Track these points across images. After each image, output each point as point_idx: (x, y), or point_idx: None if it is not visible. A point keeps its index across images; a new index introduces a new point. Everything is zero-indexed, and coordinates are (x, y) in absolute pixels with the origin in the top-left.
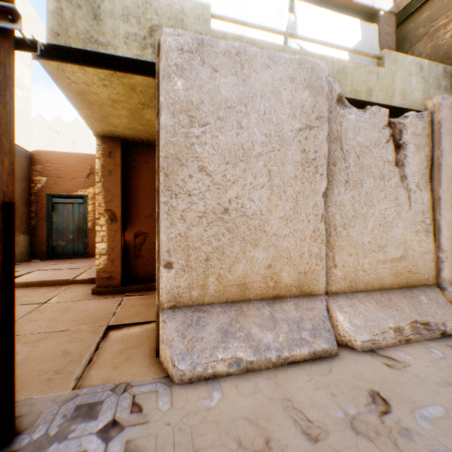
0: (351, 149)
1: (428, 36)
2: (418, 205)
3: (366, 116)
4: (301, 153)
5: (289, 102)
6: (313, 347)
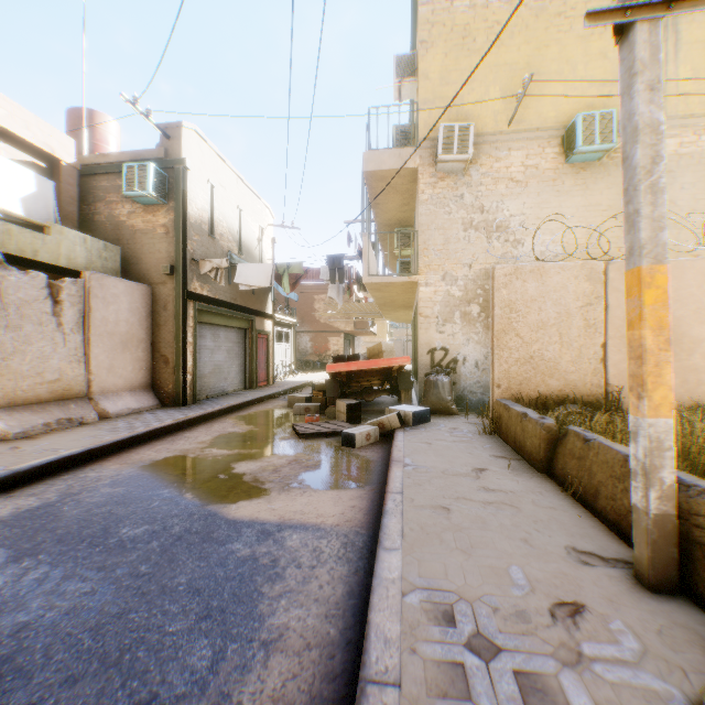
0: (14, 302)
1: (108, 202)
2: (74, 344)
3: (28, 279)
4: None
5: None
6: None
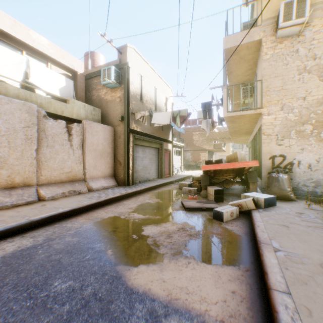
0: (50, 134)
1: (96, 90)
2: (77, 154)
3: (56, 123)
4: (25, 135)
5: (19, 117)
6: (28, 200)
